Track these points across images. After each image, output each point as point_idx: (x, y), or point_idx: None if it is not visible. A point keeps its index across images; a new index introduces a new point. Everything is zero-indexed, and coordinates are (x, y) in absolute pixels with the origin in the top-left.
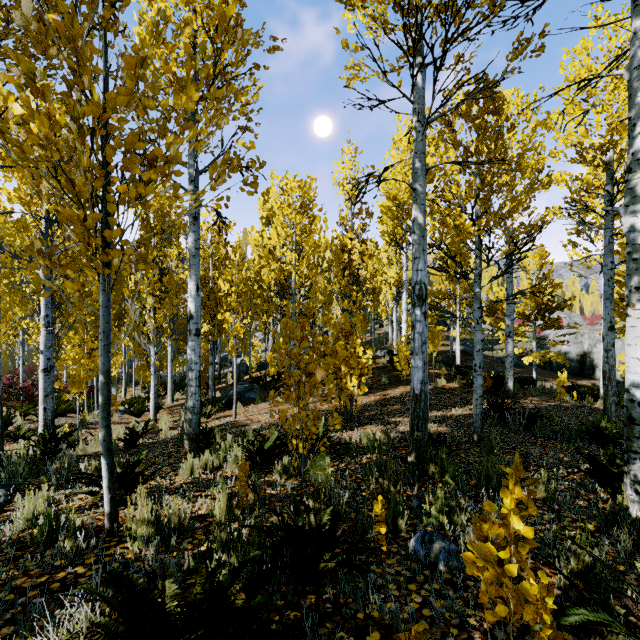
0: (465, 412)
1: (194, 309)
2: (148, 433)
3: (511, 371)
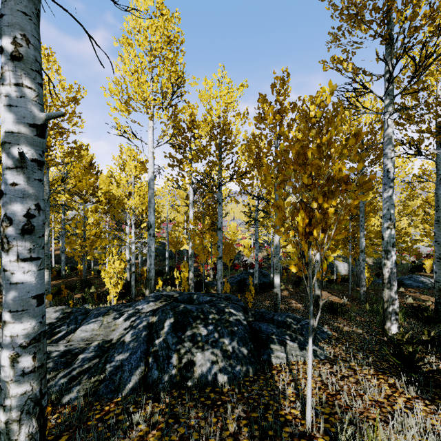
0: None
1: None
2: None
3: (64, 267)
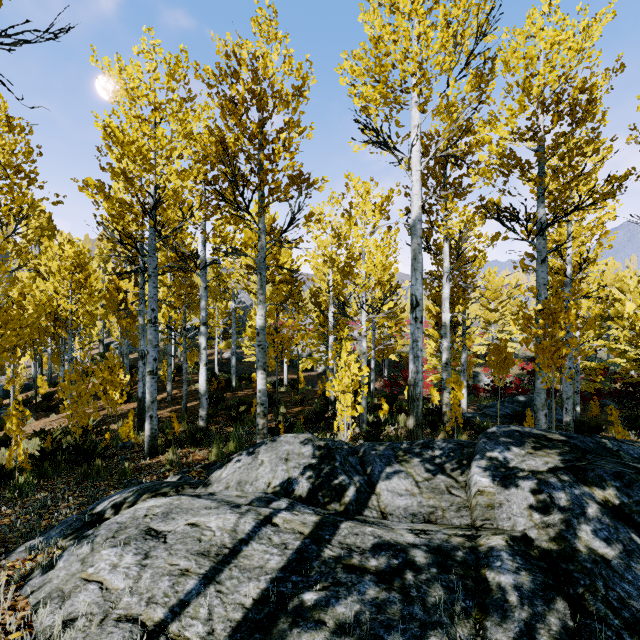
0: (195, 404)
1: None
2: None
3: (234, 375)
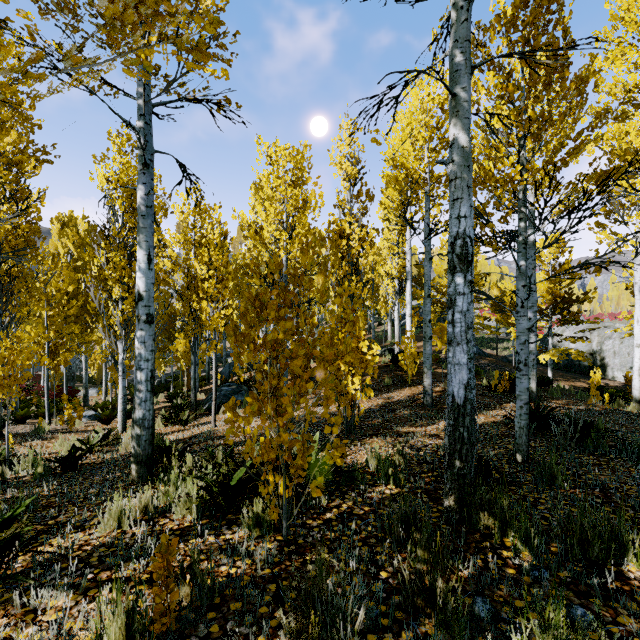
0: (489, 419)
1: (144, 287)
2: (109, 445)
3: (534, 370)
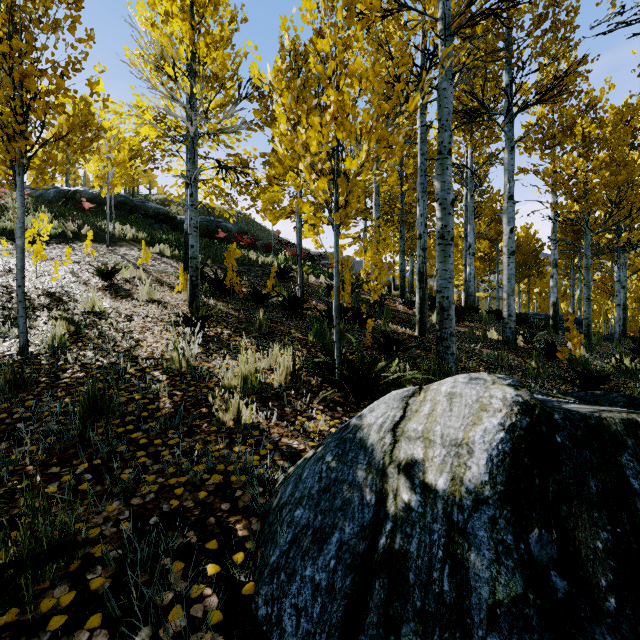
0: None
1: None
2: None
3: None
